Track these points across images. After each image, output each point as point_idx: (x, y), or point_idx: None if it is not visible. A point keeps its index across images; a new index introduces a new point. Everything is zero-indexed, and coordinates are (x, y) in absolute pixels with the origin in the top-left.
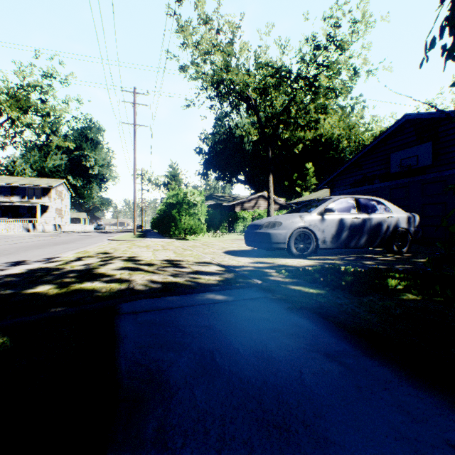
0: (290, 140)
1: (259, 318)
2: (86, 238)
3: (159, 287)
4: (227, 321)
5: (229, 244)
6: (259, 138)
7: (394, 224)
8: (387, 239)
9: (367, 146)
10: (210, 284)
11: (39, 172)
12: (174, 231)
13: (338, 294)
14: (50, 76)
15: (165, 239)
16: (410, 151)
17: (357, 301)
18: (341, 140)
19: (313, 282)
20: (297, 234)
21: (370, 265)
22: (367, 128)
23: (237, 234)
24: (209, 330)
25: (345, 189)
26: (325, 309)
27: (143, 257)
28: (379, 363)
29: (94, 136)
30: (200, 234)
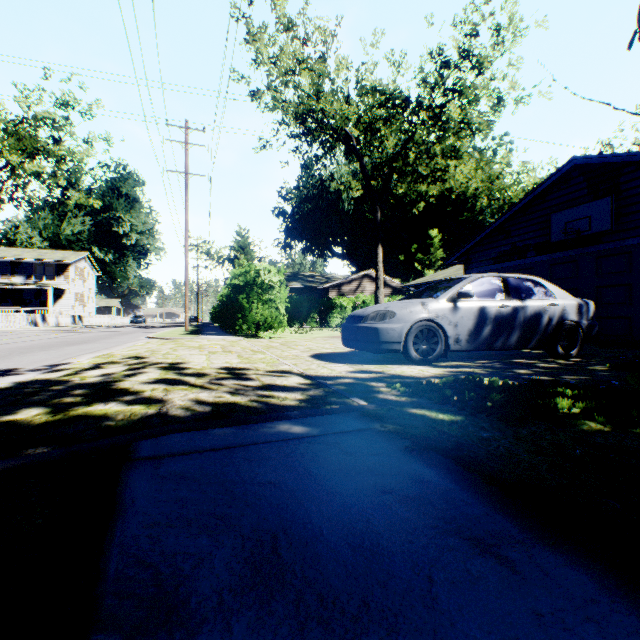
0: (407, 196)
1: (359, 468)
2: (115, 335)
3: (207, 412)
4: (306, 473)
5: (320, 343)
6: (364, 195)
7: (559, 315)
8: (548, 336)
9: (518, 203)
10: (286, 405)
11: (52, 241)
12: (241, 325)
13: (483, 422)
14: (65, 105)
15: (228, 337)
16: (579, 210)
17: (513, 433)
18: (479, 197)
19: (443, 403)
20: (418, 329)
21: (526, 375)
22: (516, 179)
23: (332, 330)
24: (274, 491)
25: (485, 265)
26: (465, 450)
27: (192, 364)
28: (569, 559)
29: (129, 191)
30: (278, 329)
